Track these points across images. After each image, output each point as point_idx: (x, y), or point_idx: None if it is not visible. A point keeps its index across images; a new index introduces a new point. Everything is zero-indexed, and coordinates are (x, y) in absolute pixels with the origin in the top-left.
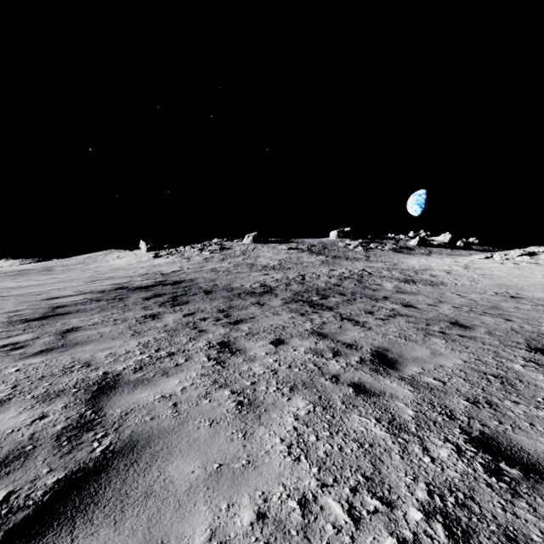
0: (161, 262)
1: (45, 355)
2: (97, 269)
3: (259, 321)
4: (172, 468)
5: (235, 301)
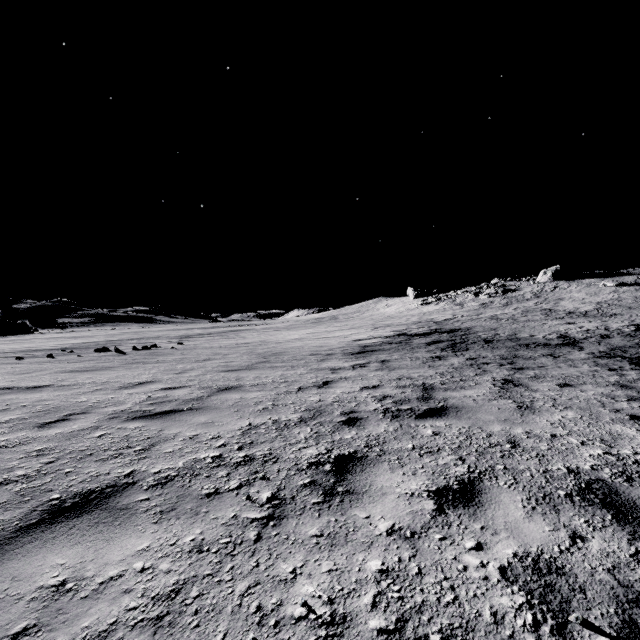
0: (430, 309)
1: (381, 371)
2: (372, 317)
3: (548, 370)
4: (479, 415)
5: (520, 351)
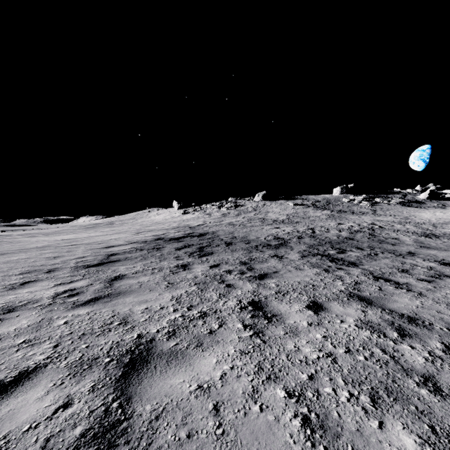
0: (188, 217)
1: (92, 305)
2: (143, 223)
3: (284, 277)
4: None
5: (253, 253)
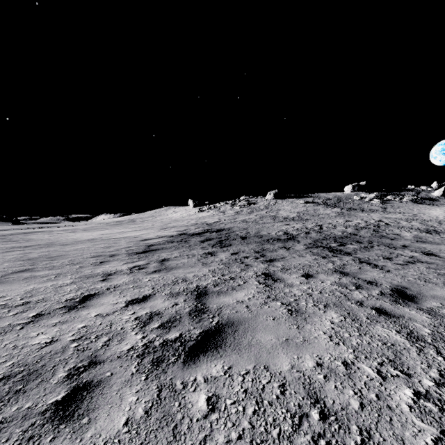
0: (204, 215)
1: (158, 273)
2: (162, 220)
3: (289, 261)
4: (259, 336)
5: (265, 245)
